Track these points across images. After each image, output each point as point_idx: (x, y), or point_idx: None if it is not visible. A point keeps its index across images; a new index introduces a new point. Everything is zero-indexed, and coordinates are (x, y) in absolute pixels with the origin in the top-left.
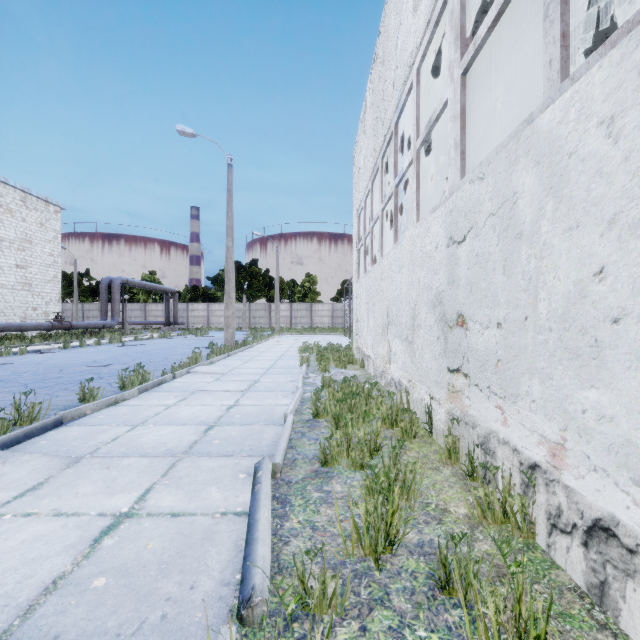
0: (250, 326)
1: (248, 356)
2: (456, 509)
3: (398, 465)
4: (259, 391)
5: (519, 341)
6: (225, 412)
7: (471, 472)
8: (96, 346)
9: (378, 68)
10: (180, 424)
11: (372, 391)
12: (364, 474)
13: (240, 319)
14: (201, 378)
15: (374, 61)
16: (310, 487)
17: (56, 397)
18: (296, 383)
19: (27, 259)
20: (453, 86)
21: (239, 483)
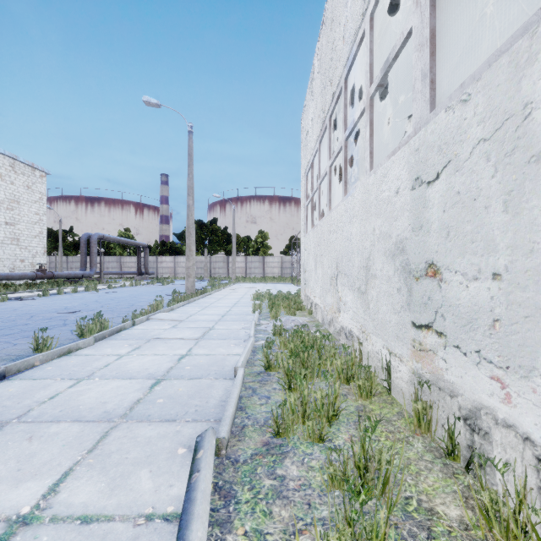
0: (211, 276)
1: (206, 303)
2: (445, 509)
3: (370, 452)
4: (212, 339)
5: (536, 297)
6: (176, 363)
7: (451, 450)
8: (73, 293)
9: (326, 31)
10: (127, 378)
11: (325, 343)
12: (323, 449)
13: (202, 270)
14: (159, 325)
15: (322, 26)
16: (260, 470)
17: (13, 345)
18: (248, 330)
19: (15, 217)
20: (419, 11)
21: (176, 463)
